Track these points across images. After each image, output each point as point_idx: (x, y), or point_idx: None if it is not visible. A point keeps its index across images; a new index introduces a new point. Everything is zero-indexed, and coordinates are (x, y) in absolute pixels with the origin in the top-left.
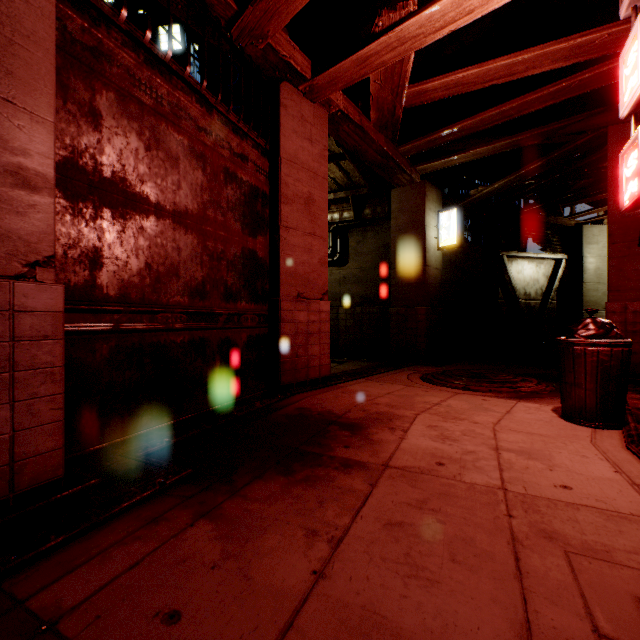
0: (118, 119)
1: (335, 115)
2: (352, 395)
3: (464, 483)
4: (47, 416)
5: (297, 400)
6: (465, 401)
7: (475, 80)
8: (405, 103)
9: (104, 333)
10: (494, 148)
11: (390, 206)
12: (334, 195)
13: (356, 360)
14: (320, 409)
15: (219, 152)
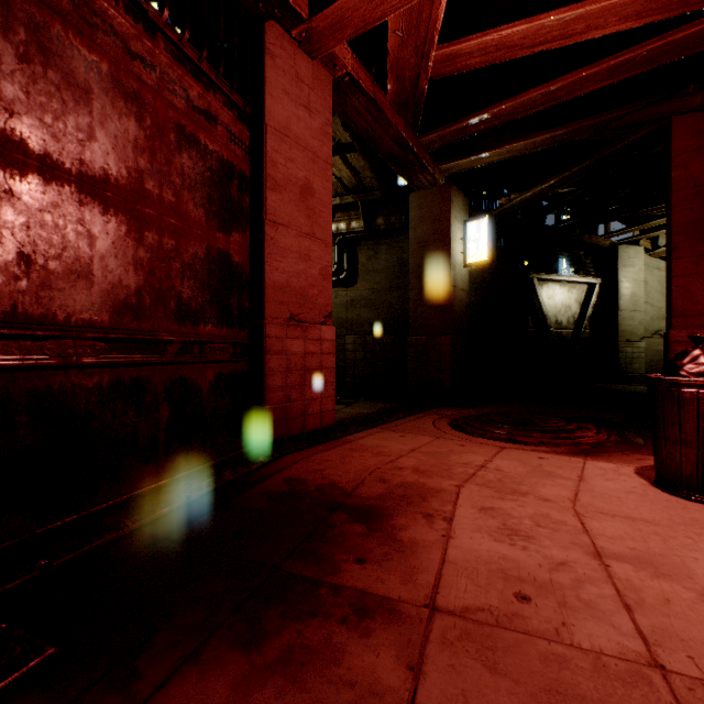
0: None
1: (341, 81)
2: (365, 454)
3: (582, 652)
4: None
5: (288, 465)
6: (517, 461)
7: (522, 42)
8: (432, 72)
9: None
10: (534, 143)
11: (407, 215)
12: (340, 199)
13: (367, 400)
14: (320, 480)
15: (168, 99)
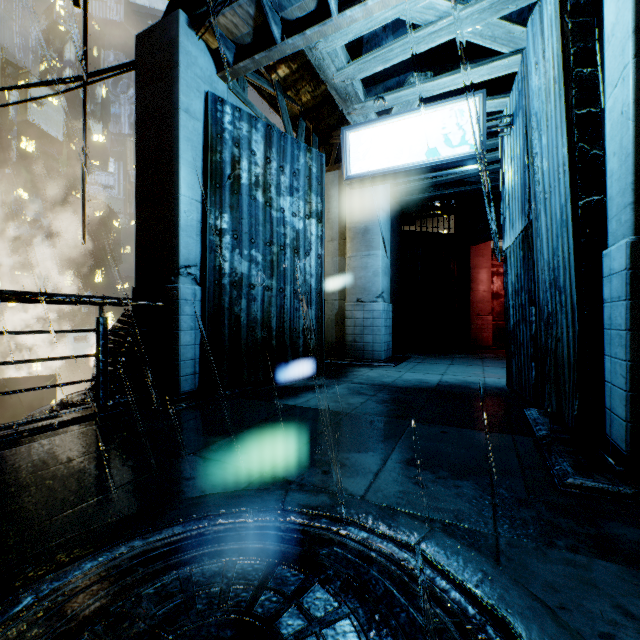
0: (496, 280)
1: None
2: None
3: None
4: (490, 336)
5: None
6: None
7: None
8: None
9: (494, 324)
10: None
11: None
12: None
13: None
14: None
15: None
